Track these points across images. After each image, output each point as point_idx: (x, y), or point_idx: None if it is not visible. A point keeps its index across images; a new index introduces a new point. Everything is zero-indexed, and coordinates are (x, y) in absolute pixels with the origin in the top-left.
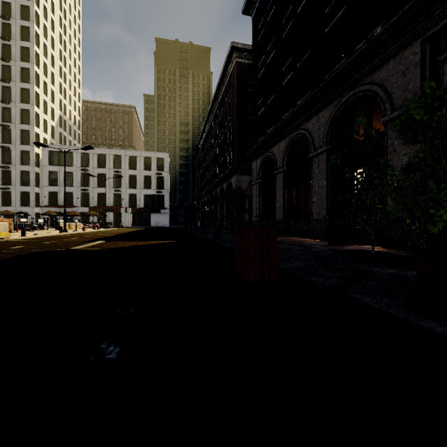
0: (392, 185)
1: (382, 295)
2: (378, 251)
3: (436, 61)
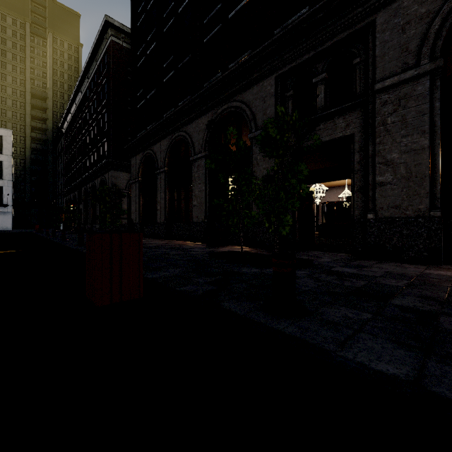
0: (256, 193)
1: (247, 299)
2: (246, 251)
3: (285, 96)
